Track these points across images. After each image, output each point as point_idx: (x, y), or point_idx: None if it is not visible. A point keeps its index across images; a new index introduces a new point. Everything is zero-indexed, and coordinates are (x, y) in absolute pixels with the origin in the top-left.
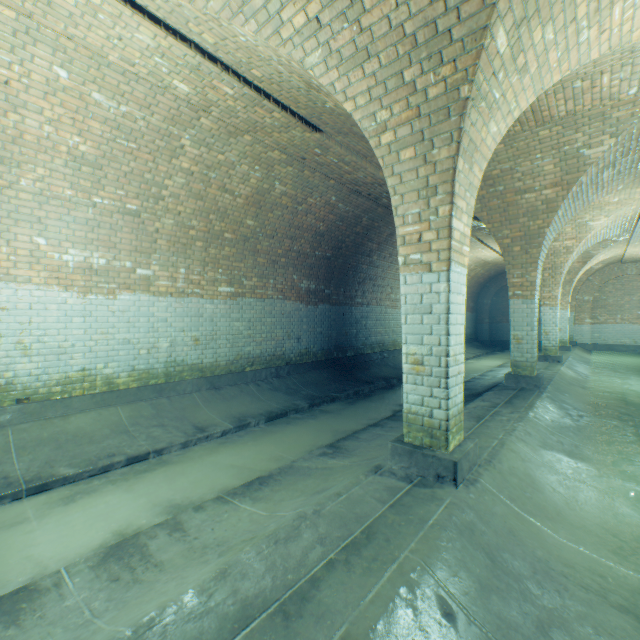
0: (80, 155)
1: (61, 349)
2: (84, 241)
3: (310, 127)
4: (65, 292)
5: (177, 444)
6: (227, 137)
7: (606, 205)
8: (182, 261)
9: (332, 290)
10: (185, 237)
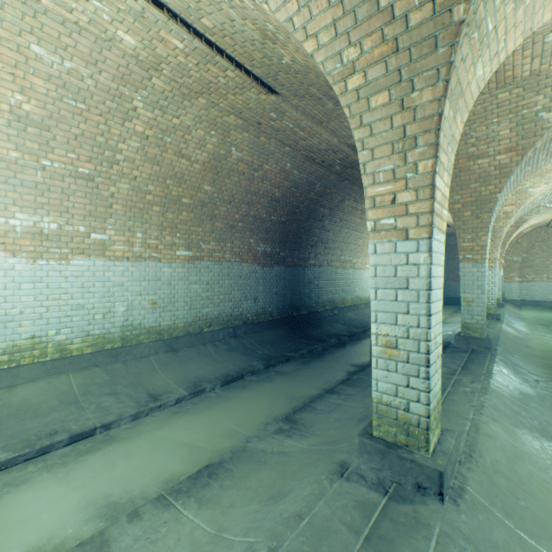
0: (24, 115)
1: (8, 317)
2: (33, 205)
3: (265, 88)
4: (12, 258)
5: (127, 416)
6: (181, 99)
7: (547, 172)
8: (139, 226)
9: (287, 253)
10: (142, 202)
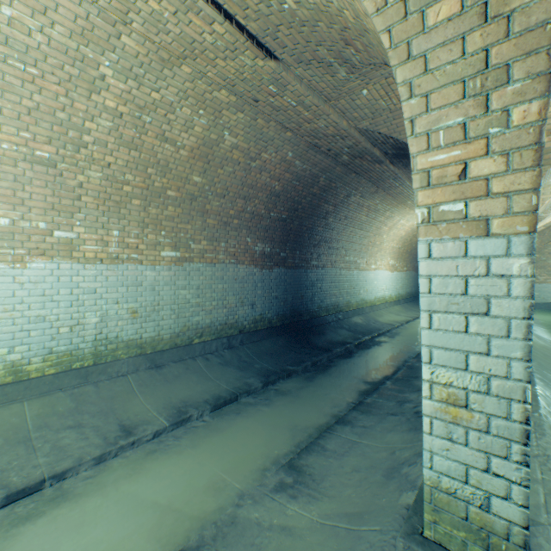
0: None
1: None
2: None
3: (263, 50)
4: None
5: (88, 460)
6: (160, 67)
7: None
8: (115, 222)
9: (288, 253)
10: (118, 194)
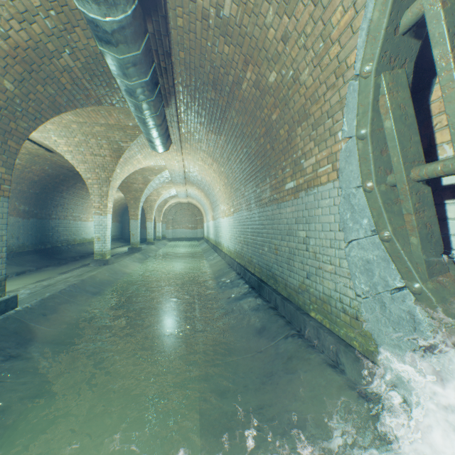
0: None
1: None
2: None
3: (50, 151)
4: None
5: None
6: None
7: (165, 187)
8: None
9: (39, 211)
10: None
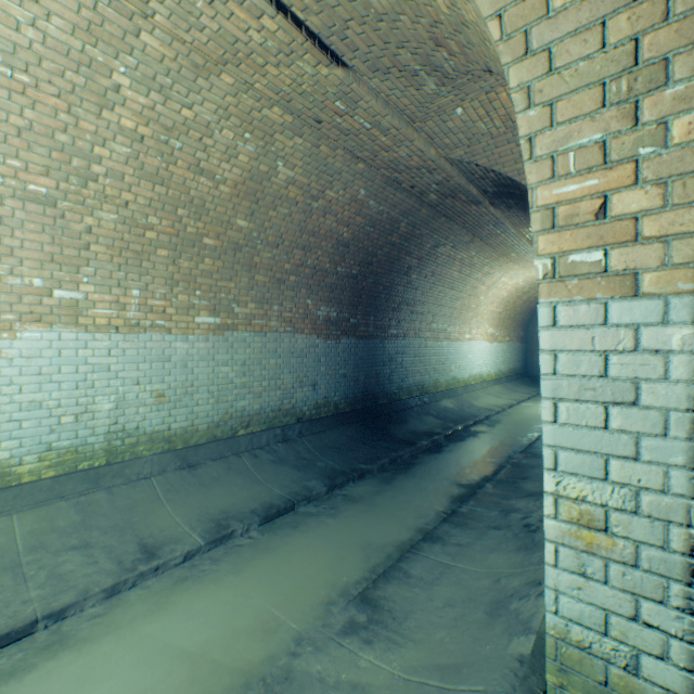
0: None
1: None
2: None
3: (327, 54)
4: None
5: (96, 593)
6: (193, 75)
7: None
8: (135, 278)
9: (359, 319)
10: (139, 242)
